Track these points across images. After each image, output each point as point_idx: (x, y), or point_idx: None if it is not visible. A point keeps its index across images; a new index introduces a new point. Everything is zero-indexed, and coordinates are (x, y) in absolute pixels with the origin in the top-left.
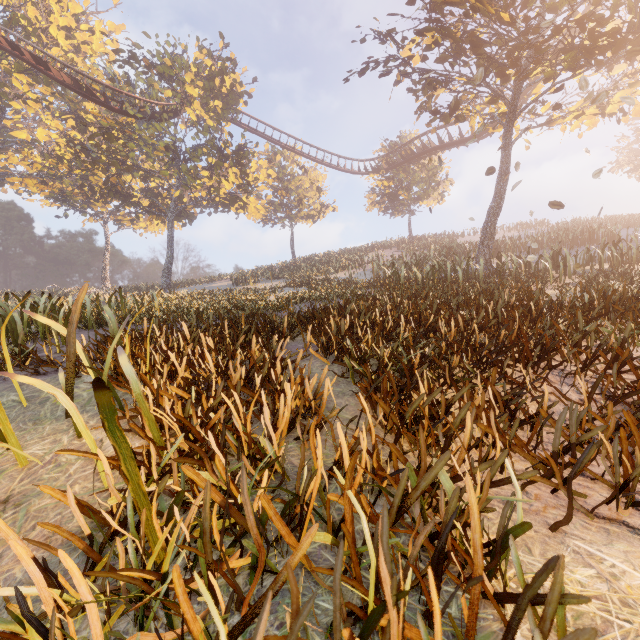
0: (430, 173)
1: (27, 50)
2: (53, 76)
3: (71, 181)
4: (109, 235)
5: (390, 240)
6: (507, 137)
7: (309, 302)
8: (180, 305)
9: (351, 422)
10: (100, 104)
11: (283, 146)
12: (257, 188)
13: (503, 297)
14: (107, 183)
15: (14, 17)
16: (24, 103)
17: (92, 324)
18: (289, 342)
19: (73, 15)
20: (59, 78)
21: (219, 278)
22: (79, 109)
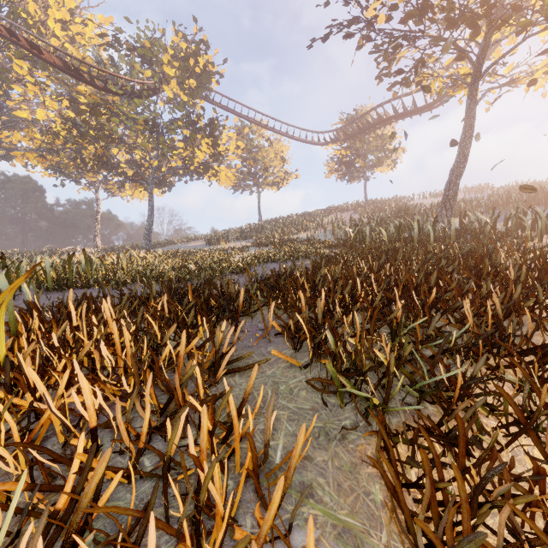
0: (384, 142)
1: (22, 36)
2: (45, 59)
3: (67, 155)
4: (100, 201)
5: (347, 204)
6: (472, 96)
7: (273, 262)
8: (146, 266)
9: (355, 545)
10: (86, 83)
11: (251, 121)
12: (227, 158)
13: (512, 262)
14: (95, 155)
15: (15, 11)
16: (24, 86)
17: (53, 286)
18: (247, 319)
19: (68, 10)
20: (50, 60)
21: (195, 238)
22: (73, 91)
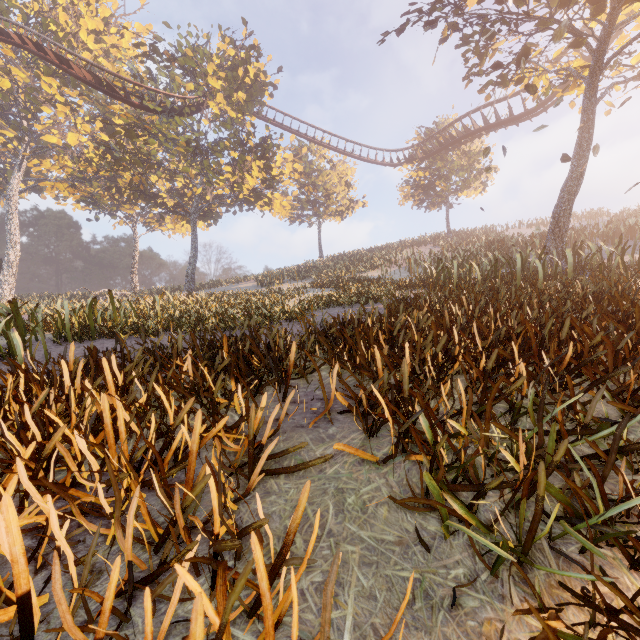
0: (471, 160)
1: (50, 49)
2: (75, 74)
3: (101, 184)
4: (138, 237)
5: (425, 236)
6: (590, 94)
7: (337, 306)
8: (183, 311)
9: None
10: (120, 100)
11: (310, 140)
12: (283, 184)
13: None
14: (131, 183)
15: (44, 22)
16: (54, 107)
17: (72, 336)
18: (301, 382)
19: (103, 19)
20: (81, 76)
21: (245, 279)
22: (107, 112)
